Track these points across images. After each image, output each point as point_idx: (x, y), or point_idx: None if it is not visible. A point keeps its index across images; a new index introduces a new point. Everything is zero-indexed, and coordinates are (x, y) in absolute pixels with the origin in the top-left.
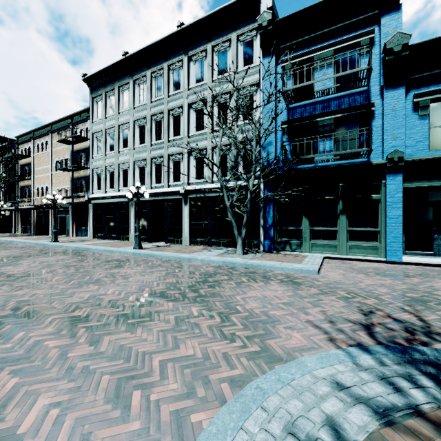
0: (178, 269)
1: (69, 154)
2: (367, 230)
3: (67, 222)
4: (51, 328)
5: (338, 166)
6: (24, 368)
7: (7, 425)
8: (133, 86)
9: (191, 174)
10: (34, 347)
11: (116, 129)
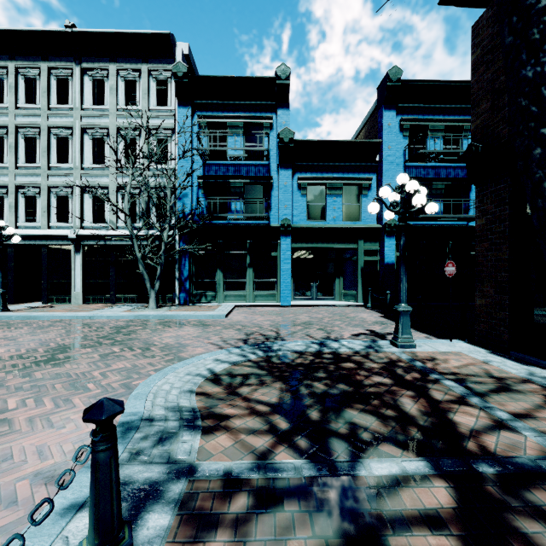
0: (81, 326)
1: None
2: (268, 281)
3: None
4: None
5: (246, 225)
6: None
7: None
8: None
9: (86, 215)
10: None
11: None
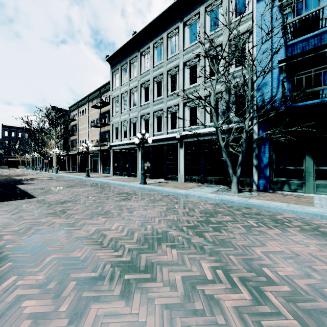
0: (177, 204)
1: (98, 116)
2: None
3: (97, 164)
4: (43, 274)
5: None
6: None
7: None
8: (140, 57)
9: (186, 122)
10: (9, 310)
11: (128, 93)
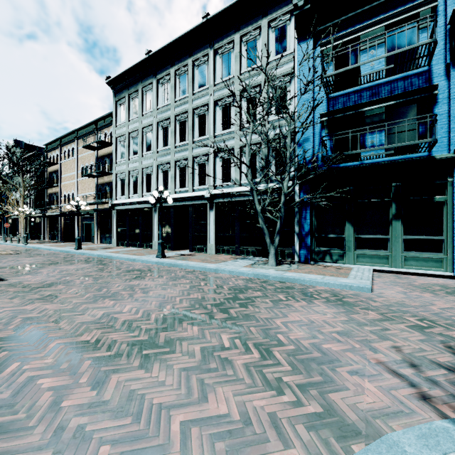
0: (204, 281)
1: (94, 160)
2: (428, 238)
3: (92, 229)
4: (51, 358)
5: (391, 162)
6: (2, 424)
7: None
8: (156, 86)
9: (217, 177)
10: (24, 388)
11: (139, 132)
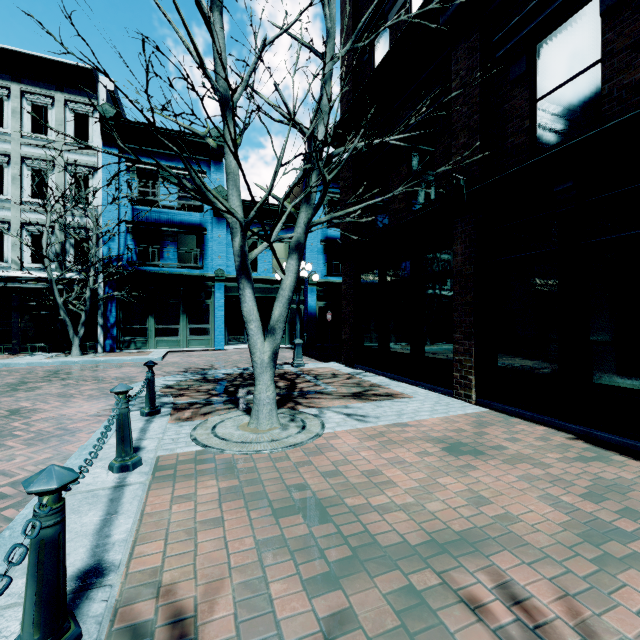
0: (4, 372)
1: None
2: (203, 327)
3: None
4: None
5: (180, 274)
6: None
7: (18, 407)
8: None
9: None
10: None
11: None
